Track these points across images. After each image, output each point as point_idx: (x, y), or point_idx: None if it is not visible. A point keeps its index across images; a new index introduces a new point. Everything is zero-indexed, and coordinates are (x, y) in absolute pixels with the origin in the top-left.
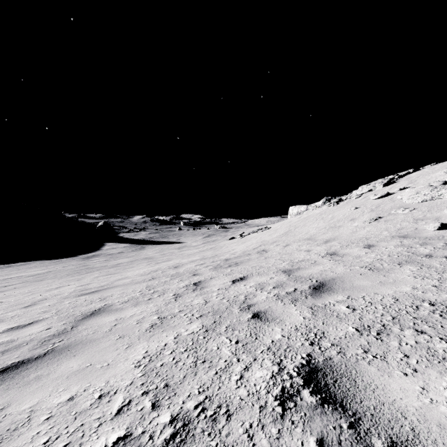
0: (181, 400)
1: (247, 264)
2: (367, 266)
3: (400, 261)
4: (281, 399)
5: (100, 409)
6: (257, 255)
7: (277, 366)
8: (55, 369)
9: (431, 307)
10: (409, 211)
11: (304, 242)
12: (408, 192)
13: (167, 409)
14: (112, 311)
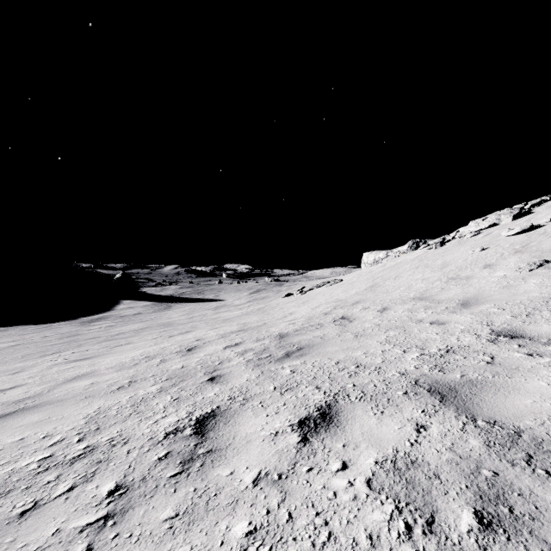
0: None
1: (324, 352)
2: None
3: None
4: None
5: None
6: (336, 329)
7: None
8: None
9: None
10: None
11: (416, 303)
12: None
13: None
14: None
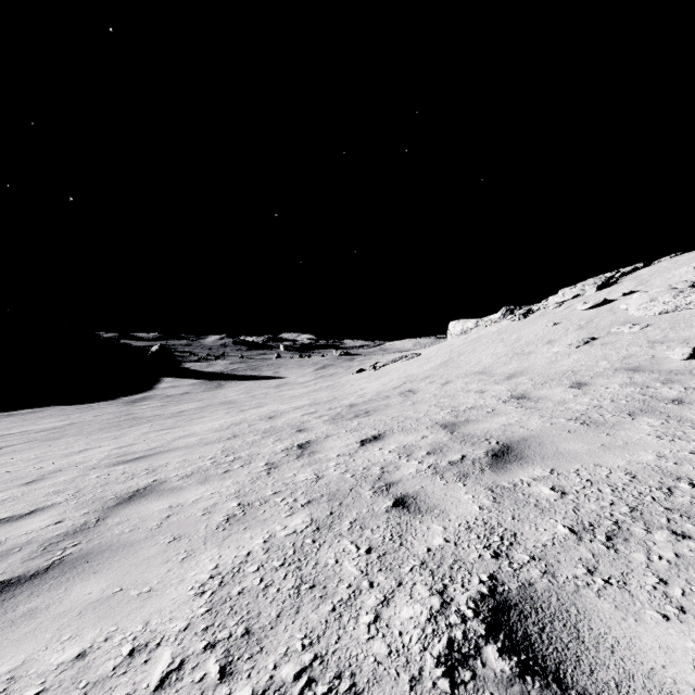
0: (272, 662)
1: (384, 413)
2: (579, 418)
3: (631, 410)
4: (447, 663)
5: (129, 678)
6: (400, 399)
7: (439, 597)
8: (61, 598)
9: (694, 490)
10: (640, 329)
11: (475, 377)
12: (638, 299)
13: (247, 680)
14: (164, 491)
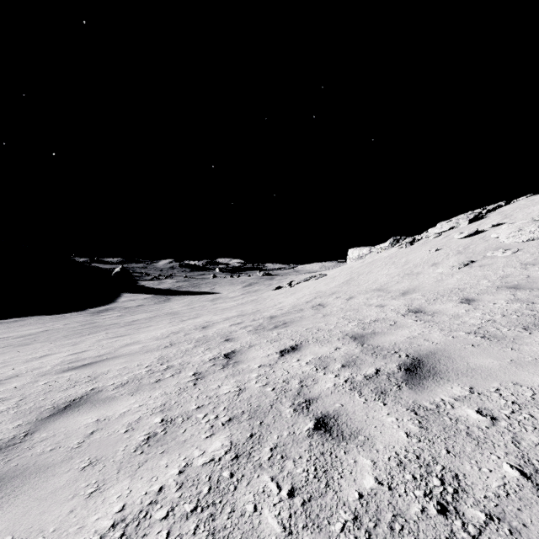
0: None
1: (300, 324)
2: (477, 331)
3: (525, 324)
4: None
5: None
6: (312, 312)
7: None
8: None
9: None
10: (512, 254)
11: (374, 293)
12: (507, 229)
13: None
14: (97, 402)
